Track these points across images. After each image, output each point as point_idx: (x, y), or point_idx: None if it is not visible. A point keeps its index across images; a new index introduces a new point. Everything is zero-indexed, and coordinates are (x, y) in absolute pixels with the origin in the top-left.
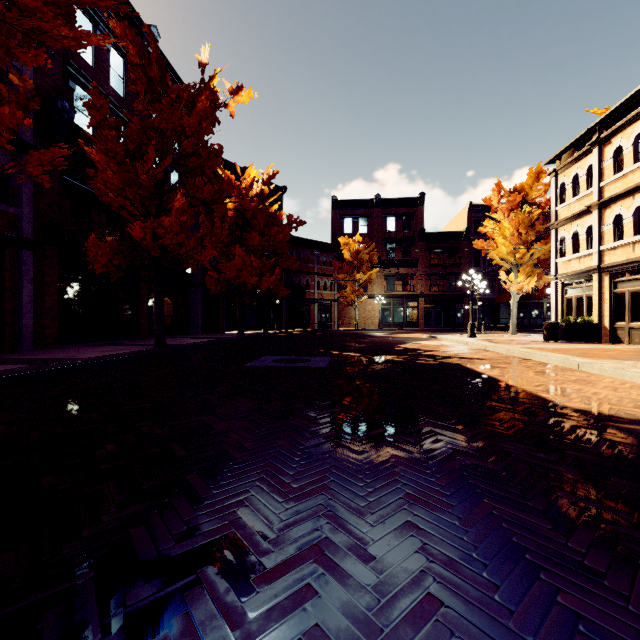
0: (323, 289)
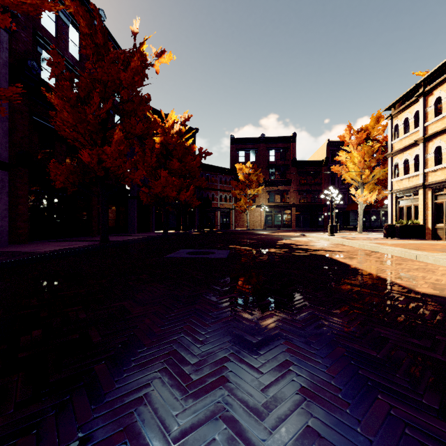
0: (224, 201)
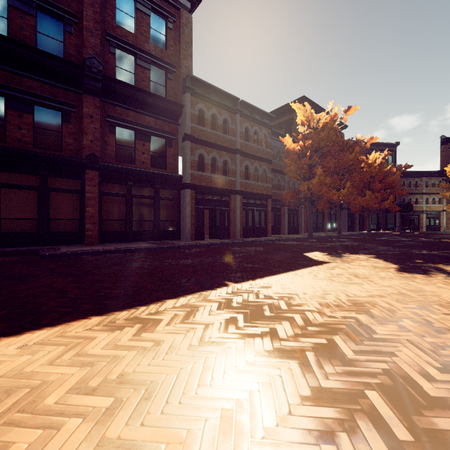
0: (431, 203)
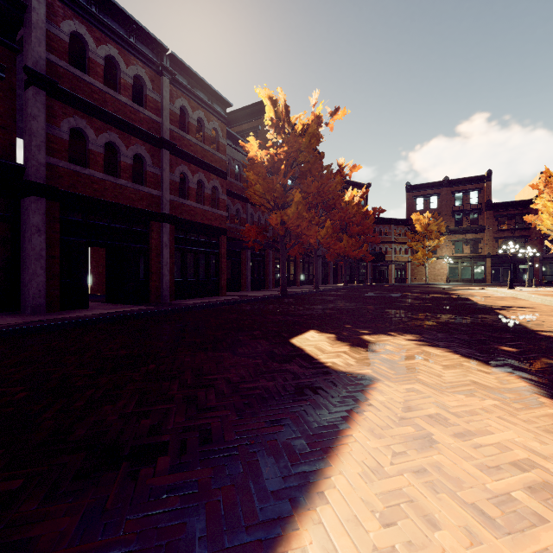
0: (399, 253)
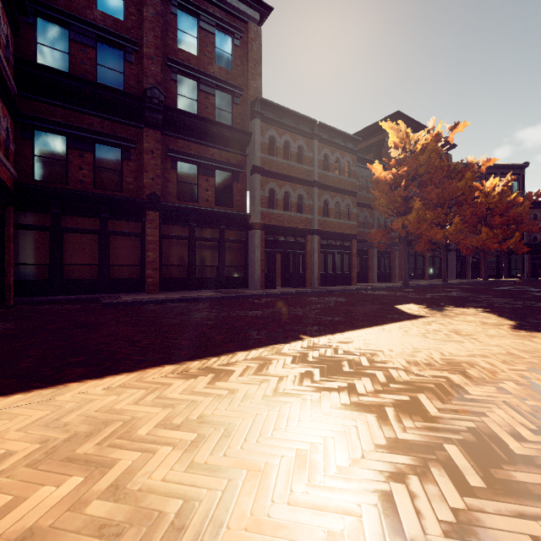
0: None
